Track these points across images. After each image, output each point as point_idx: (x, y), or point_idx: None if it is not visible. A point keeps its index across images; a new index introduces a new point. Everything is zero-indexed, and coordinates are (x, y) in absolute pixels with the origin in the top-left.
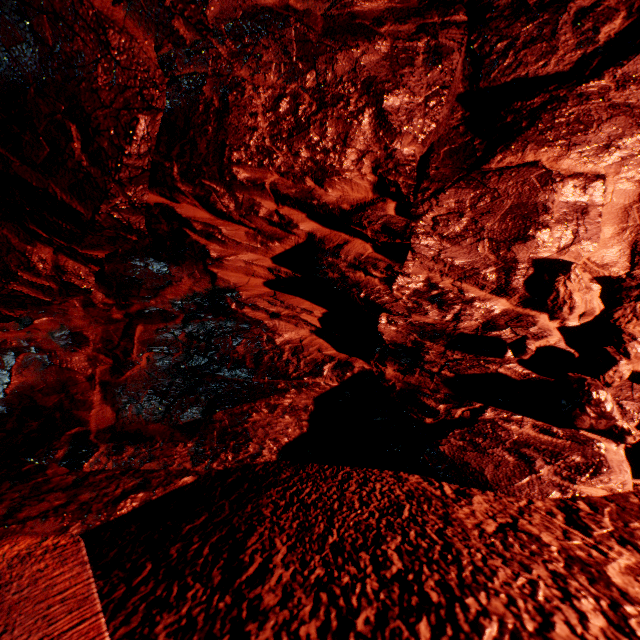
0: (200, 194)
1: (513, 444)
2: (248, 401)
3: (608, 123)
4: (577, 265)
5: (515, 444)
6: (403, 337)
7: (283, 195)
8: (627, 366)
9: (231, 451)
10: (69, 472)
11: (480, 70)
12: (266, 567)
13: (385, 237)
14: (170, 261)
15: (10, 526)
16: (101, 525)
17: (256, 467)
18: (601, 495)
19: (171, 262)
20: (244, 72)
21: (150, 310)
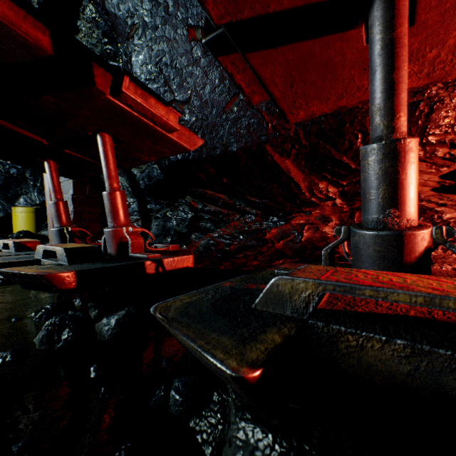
0: None
1: None
2: None
3: None
4: None
5: None
6: None
7: None
8: None
9: None
10: None
11: None
12: None
13: None
14: None
15: None
16: None
17: None
18: None
19: None
20: (444, 94)
21: None
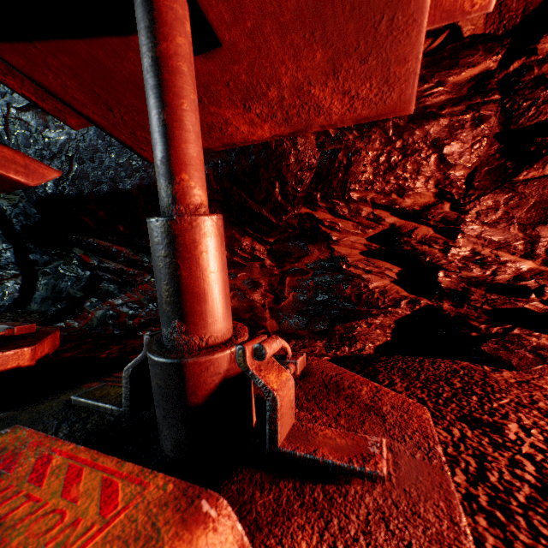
0: (329, 207)
1: (532, 348)
2: (355, 320)
3: None
4: None
5: (533, 348)
6: (455, 285)
7: (377, 204)
8: None
9: (347, 346)
10: None
11: (510, 119)
12: (392, 383)
13: (442, 224)
14: (308, 242)
15: None
16: None
17: (363, 355)
18: None
19: (309, 243)
20: (361, 145)
21: (294, 269)
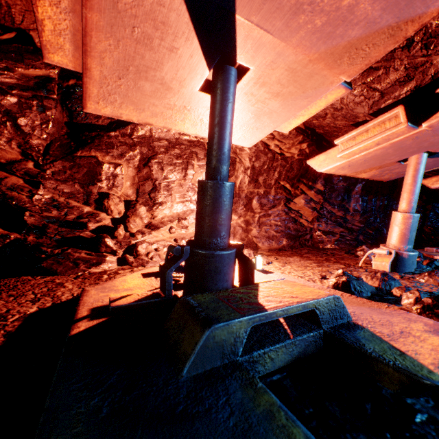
0: None
1: (74, 259)
2: None
3: (120, 147)
4: (114, 195)
5: (75, 259)
6: (39, 222)
7: None
8: (122, 230)
9: None
10: None
11: (73, 115)
12: None
13: (29, 177)
14: None
15: None
16: None
17: None
18: (99, 271)
19: None
20: None
21: None
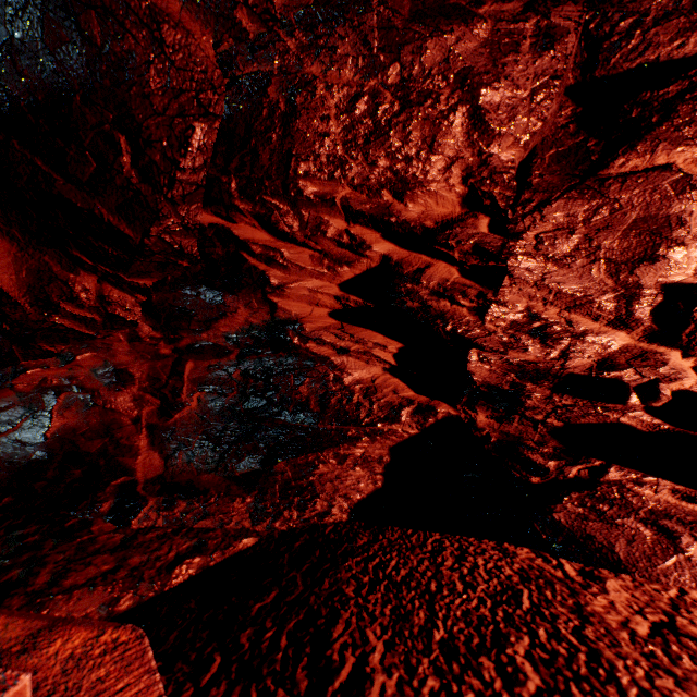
0: (260, 212)
1: (649, 514)
2: (314, 450)
3: None
4: None
5: (651, 514)
6: (498, 378)
7: (356, 212)
8: None
9: (296, 508)
10: (116, 529)
11: (596, 55)
12: (362, 671)
13: (476, 259)
14: (225, 289)
15: (55, 596)
16: (155, 597)
17: (325, 529)
18: None
19: (226, 290)
20: (315, 68)
21: (201, 345)
